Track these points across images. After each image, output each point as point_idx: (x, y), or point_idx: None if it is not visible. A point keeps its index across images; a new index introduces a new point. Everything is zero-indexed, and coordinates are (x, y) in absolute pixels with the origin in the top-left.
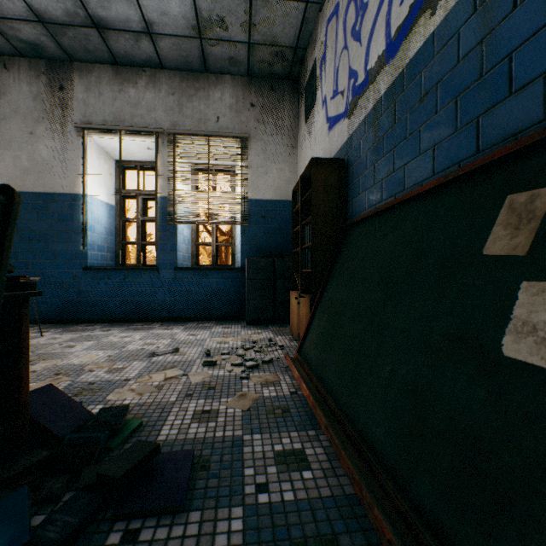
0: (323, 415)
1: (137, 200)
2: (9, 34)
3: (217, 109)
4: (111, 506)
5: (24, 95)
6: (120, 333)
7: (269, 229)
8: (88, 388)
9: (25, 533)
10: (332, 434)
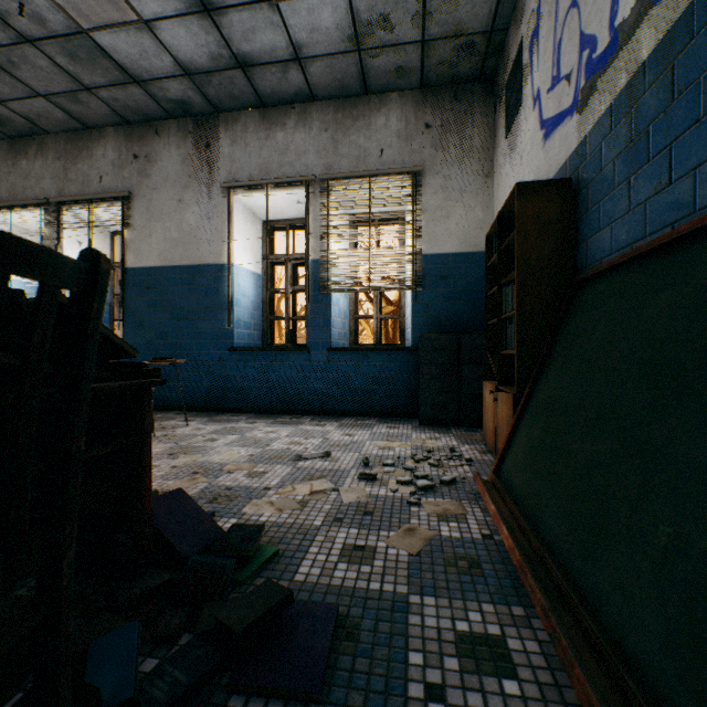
0: (538, 589)
1: (286, 266)
2: (159, 96)
3: (381, 140)
4: (230, 666)
5: (173, 161)
6: (266, 428)
7: (451, 294)
8: (224, 494)
9: (129, 685)
10: (555, 627)
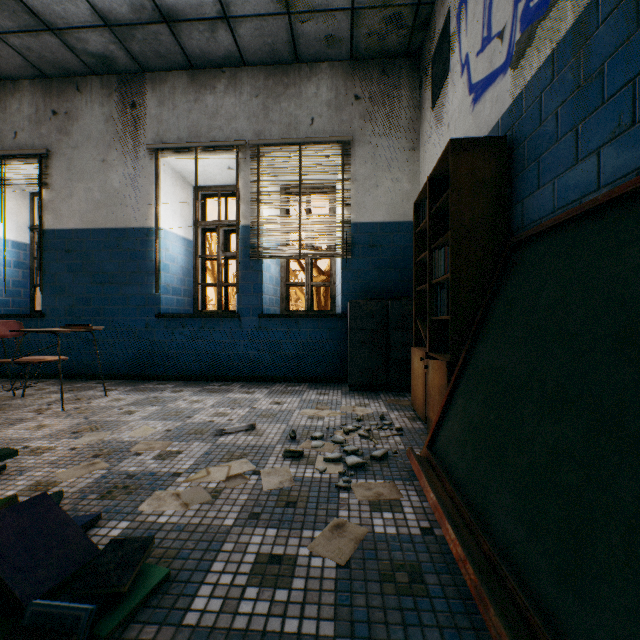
0: (509, 637)
1: (218, 232)
2: (78, 48)
3: (311, 108)
4: None
5: (96, 119)
6: (191, 397)
7: (379, 262)
8: (122, 485)
9: None
10: None
